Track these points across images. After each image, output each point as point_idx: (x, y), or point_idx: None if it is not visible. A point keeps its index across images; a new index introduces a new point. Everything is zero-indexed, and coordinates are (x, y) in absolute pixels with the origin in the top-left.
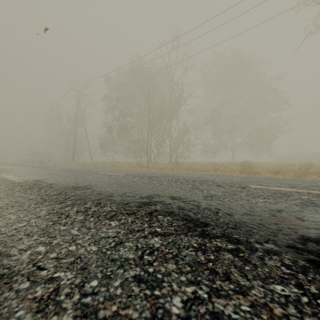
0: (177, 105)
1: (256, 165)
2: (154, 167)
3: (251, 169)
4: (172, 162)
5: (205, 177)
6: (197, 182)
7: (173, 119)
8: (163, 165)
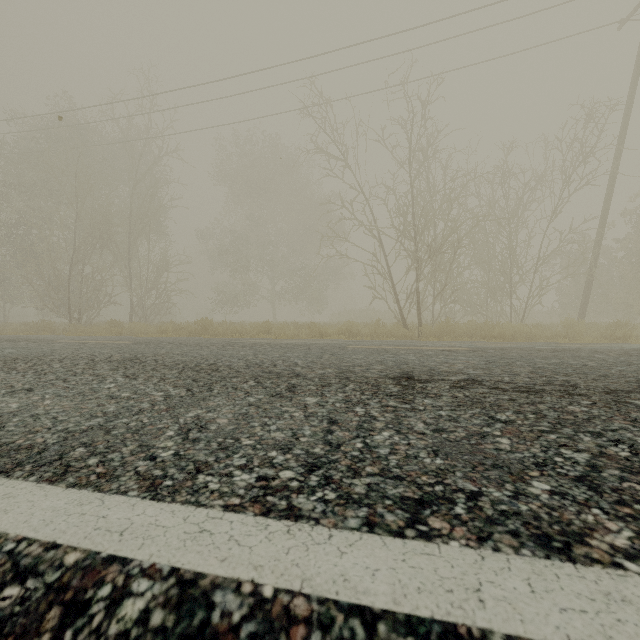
0: (144, 218)
1: (231, 324)
2: (71, 330)
3: (213, 330)
4: (119, 322)
5: (63, 337)
6: (8, 340)
7: (134, 243)
8: (91, 327)
